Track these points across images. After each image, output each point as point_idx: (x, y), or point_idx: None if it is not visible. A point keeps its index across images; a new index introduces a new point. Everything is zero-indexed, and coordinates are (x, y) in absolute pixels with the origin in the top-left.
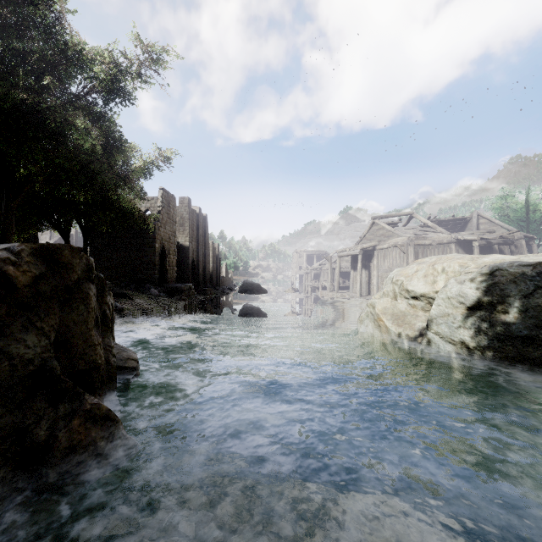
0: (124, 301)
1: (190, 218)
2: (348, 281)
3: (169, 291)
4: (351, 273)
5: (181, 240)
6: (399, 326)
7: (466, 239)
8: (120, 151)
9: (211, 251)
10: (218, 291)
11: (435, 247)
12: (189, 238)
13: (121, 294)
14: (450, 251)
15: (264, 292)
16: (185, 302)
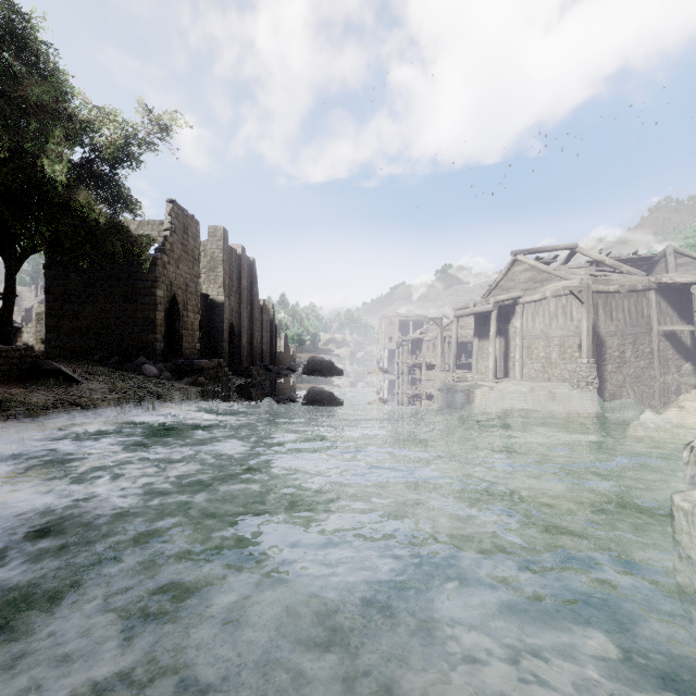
0: (50, 386)
1: (227, 260)
2: (464, 357)
3: (181, 370)
4: (474, 344)
5: (212, 292)
6: None
7: (678, 282)
8: (42, 73)
9: (262, 314)
10: (271, 372)
11: (624, 297)
12: (224, 289)
13: (53, 371)
14: (648, 303)
15: (339, 373)
16: (202, 388)
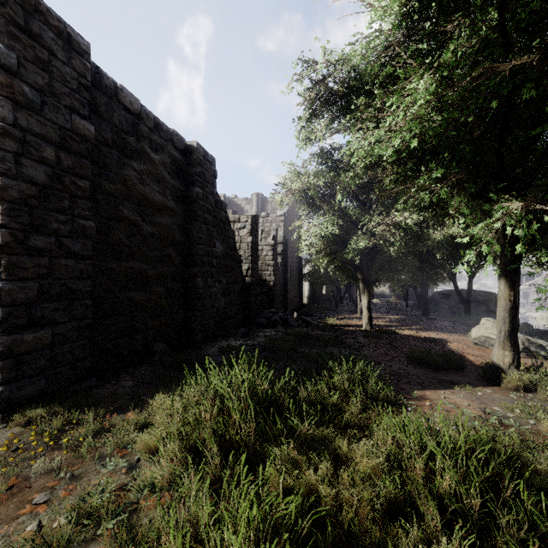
0: None
1: None
2: None
3: None
4: None
5: None
6: (546, 319)
7: None
8: None
9: None
10: None
11: None
12: None
13: None
14: None
15: None
16: None
